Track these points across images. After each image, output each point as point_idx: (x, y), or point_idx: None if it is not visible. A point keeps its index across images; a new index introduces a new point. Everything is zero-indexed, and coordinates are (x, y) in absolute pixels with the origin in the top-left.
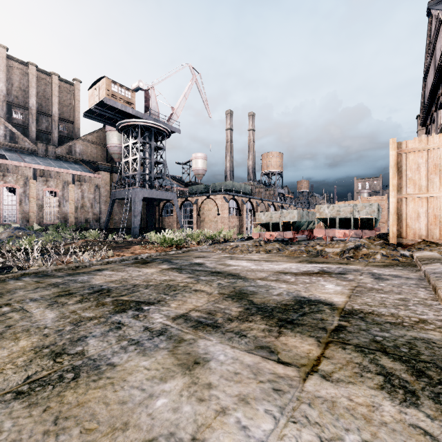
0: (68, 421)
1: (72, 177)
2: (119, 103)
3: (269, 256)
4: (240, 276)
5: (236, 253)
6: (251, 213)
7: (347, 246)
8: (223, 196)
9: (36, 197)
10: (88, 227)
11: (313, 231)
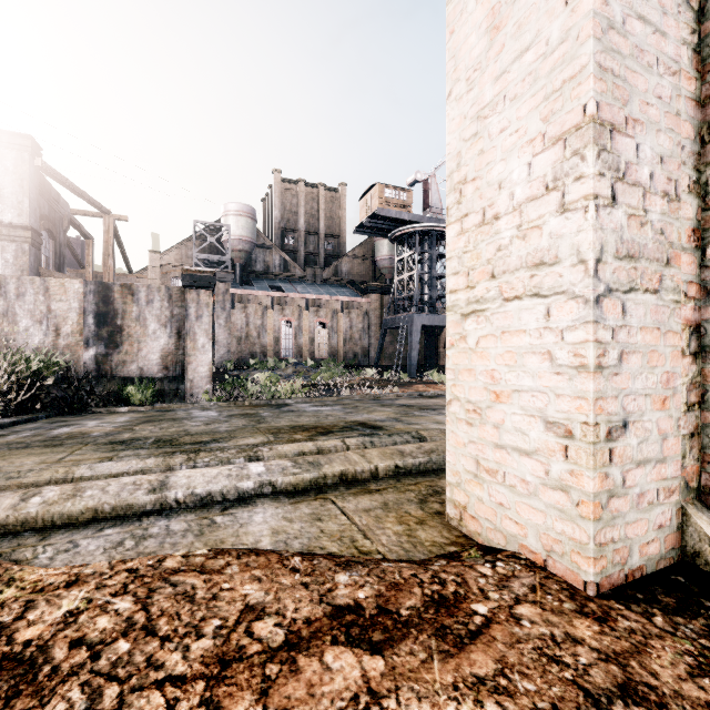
0: (420, 419)
1: (340, 304)
2: (393, 211)
3: None
4: None
5: None
6: None
7: None
8: None
9: (308, 329)
10: (356, 363)
11: None
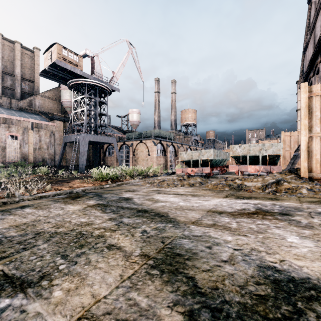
0: None
1: (31, 124)
2: (69, 65)
3: (194, 190)
4: (169, 218)
5: (163, 187)
6: (174, 154)
7: (269, 181)
8: (152, 141)
9: None
10: (44, 165)
11: (223, 167)
